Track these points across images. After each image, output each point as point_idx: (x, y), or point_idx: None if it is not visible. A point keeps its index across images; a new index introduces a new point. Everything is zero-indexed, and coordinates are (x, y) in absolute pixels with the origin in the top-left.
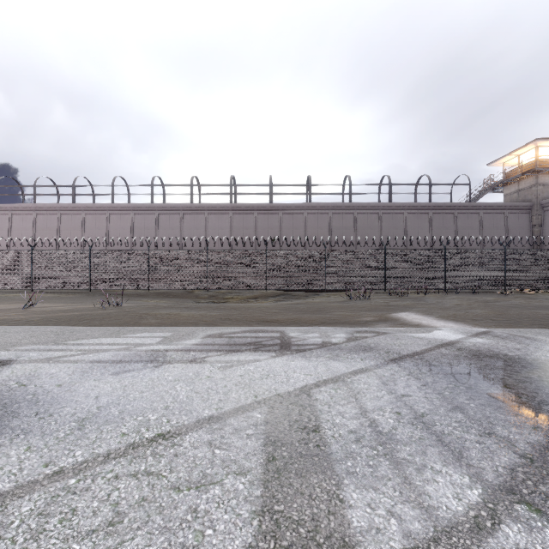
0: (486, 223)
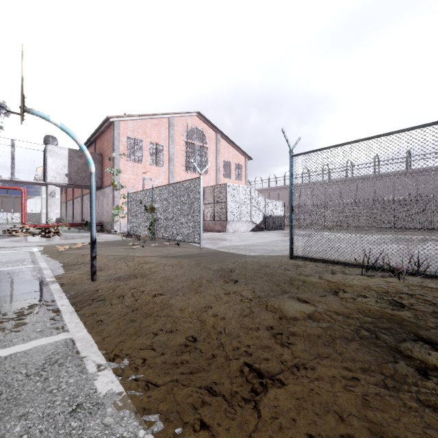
0: None
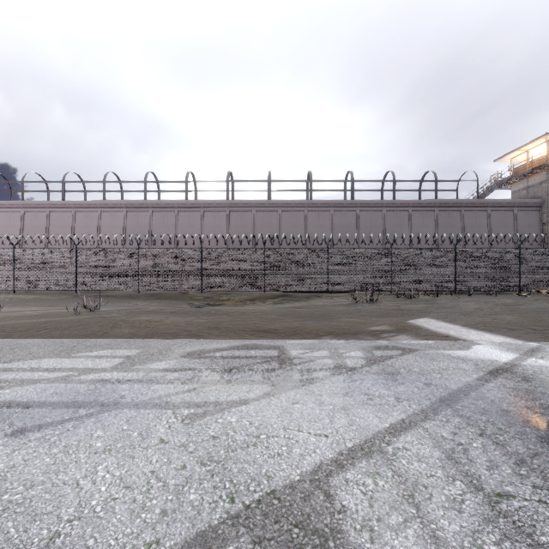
0: (495, 221)
